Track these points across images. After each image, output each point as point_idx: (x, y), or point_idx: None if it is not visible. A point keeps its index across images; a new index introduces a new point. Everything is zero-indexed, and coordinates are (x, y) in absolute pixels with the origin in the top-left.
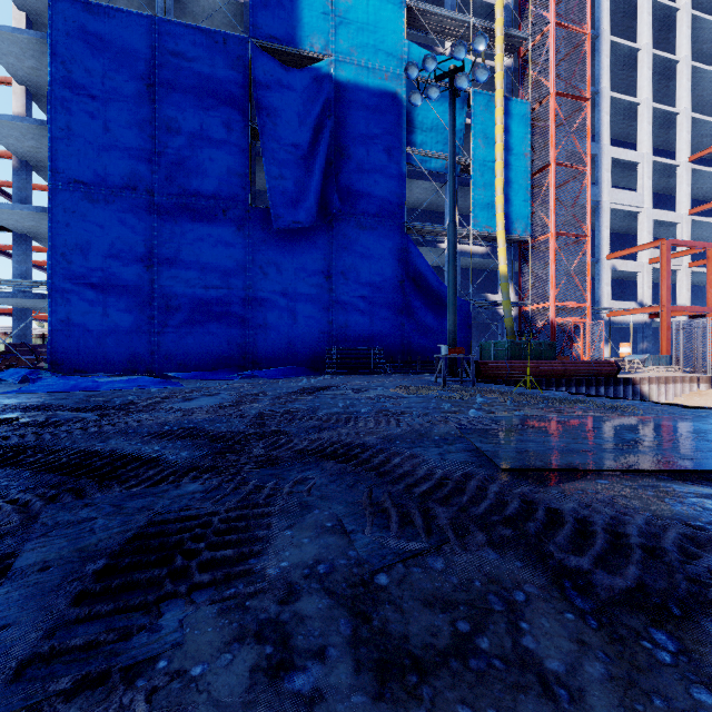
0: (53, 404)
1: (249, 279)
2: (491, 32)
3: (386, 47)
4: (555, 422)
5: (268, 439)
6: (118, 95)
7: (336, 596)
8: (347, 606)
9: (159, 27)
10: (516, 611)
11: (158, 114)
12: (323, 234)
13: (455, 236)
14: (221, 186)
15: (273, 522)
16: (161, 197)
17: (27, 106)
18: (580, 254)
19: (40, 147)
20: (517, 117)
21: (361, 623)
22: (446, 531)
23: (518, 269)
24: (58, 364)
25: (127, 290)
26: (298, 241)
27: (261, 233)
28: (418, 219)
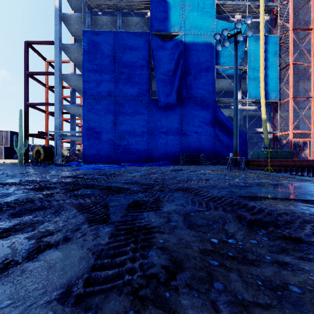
0: (91, 173)
1: (150, 127)
2: (257, 6)
3: (206, 24)
4: (270, 184)
5: (160, 185)
6: (104, 62)
7: (180, 215)
8: (183, 216)
9: (117, 34)
10: (225, 223)
11: (117, 67)
12: (179, 107)
13: (237, 105)
14: (139, 91)
15: (164, 202)
16: (118, 98)
17: (74, 69)
18: (307, 106)
19: (79, 83)
20: (272, 44)
21: (185, 219)
22: (212, 207)
23: (273, 116)
24: (85, 160)
25: (107, 133)
26: (169, 111)
27: (154, 108)
28: (222, 96)
